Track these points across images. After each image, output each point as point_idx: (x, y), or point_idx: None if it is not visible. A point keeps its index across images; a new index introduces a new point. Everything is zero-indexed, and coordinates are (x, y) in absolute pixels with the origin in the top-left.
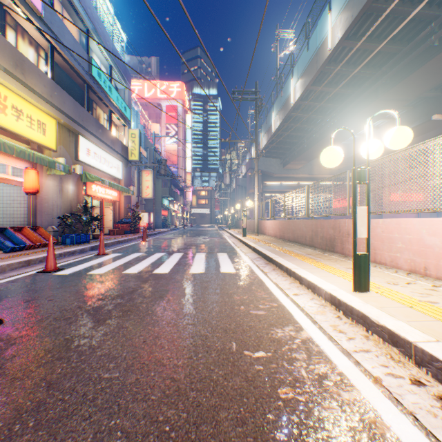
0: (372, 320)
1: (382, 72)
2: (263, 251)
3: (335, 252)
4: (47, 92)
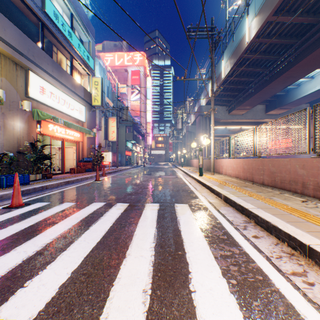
0: None
1: None
2: (257, 213)
3: None
4: None
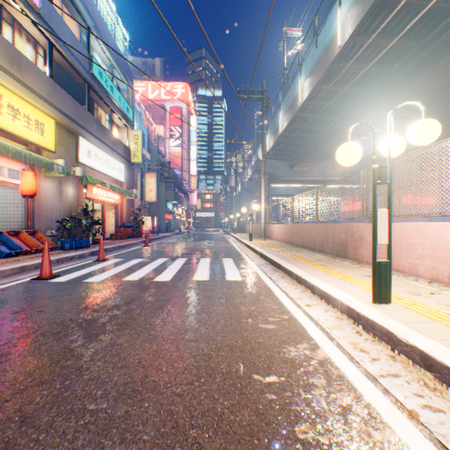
0: (399, 338)
1: (395, 70)
2: (271, 257)
3: (348, 258)
4: (46, 91)
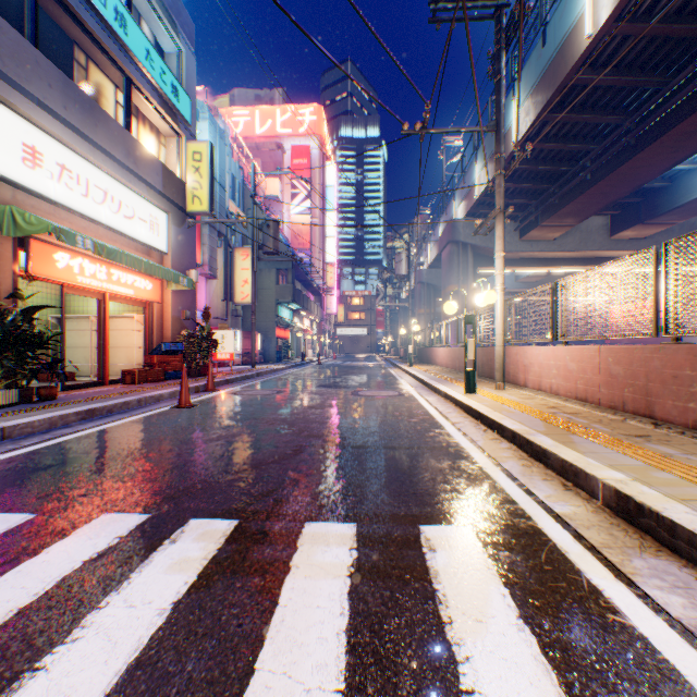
0: None
1: None
2: None
3: None
4: None
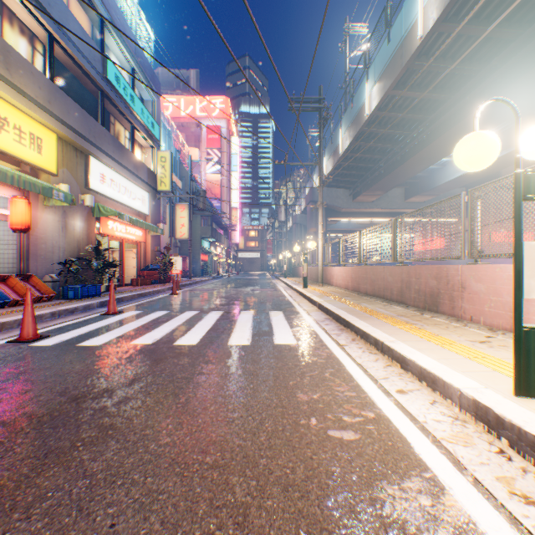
0: None
1: (492, 68)
2: (334, 310)
3: (441, 312)
4: (44, 97)
